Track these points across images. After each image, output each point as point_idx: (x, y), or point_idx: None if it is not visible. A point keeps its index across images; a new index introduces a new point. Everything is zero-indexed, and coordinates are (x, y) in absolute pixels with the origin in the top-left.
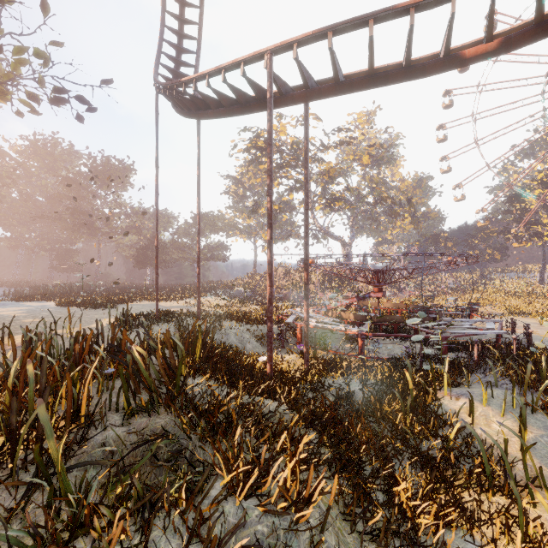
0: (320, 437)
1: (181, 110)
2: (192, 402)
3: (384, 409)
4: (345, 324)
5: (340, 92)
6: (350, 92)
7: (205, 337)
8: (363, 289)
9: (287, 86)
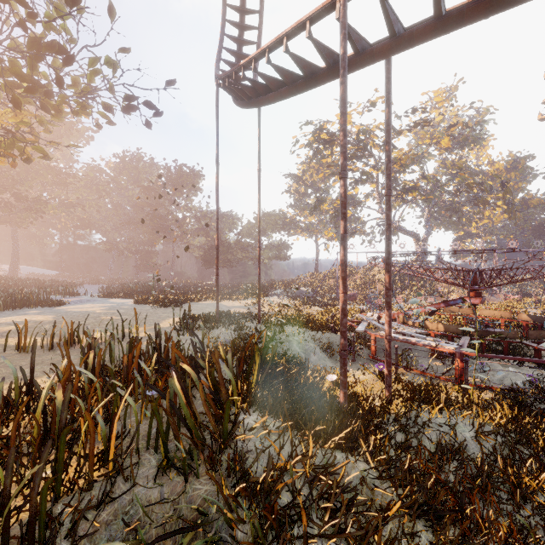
0: (427, 522)
1: (240, 102)
2: (242, 466)
3: (521, 481)
4: (431, 336)
5: (441, 29)
6: (458, 26)
7: (264, 354)
8: (444, 291)
9: (364, 42)
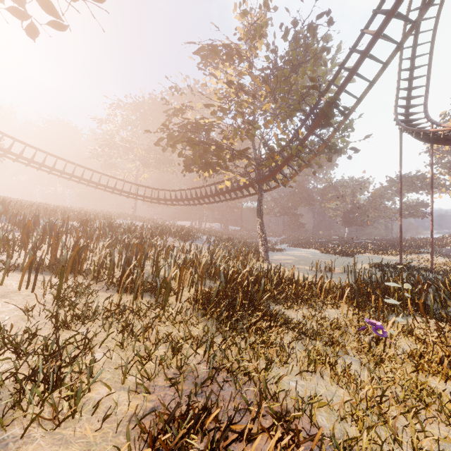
0: None
1: (419, 138)
2: None
3: None
4: None
5: None
6: None
7: None
8: None
9: None
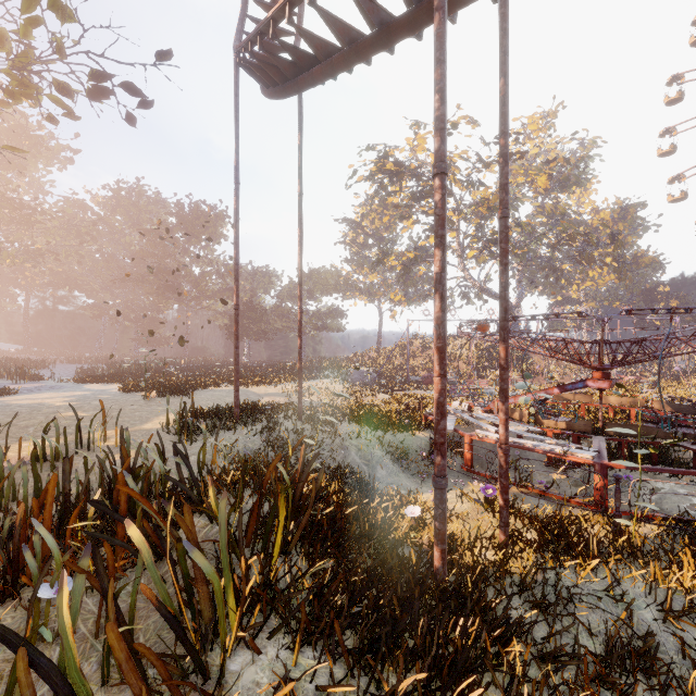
0: None
1: (272, 89)
2: None
3: None
4: (548, 435)
5: None
6: None
7: (300, 490)
8: (544, 371)
9: None
